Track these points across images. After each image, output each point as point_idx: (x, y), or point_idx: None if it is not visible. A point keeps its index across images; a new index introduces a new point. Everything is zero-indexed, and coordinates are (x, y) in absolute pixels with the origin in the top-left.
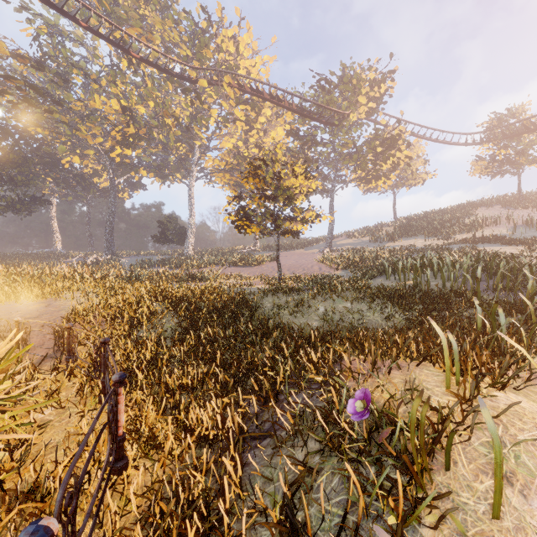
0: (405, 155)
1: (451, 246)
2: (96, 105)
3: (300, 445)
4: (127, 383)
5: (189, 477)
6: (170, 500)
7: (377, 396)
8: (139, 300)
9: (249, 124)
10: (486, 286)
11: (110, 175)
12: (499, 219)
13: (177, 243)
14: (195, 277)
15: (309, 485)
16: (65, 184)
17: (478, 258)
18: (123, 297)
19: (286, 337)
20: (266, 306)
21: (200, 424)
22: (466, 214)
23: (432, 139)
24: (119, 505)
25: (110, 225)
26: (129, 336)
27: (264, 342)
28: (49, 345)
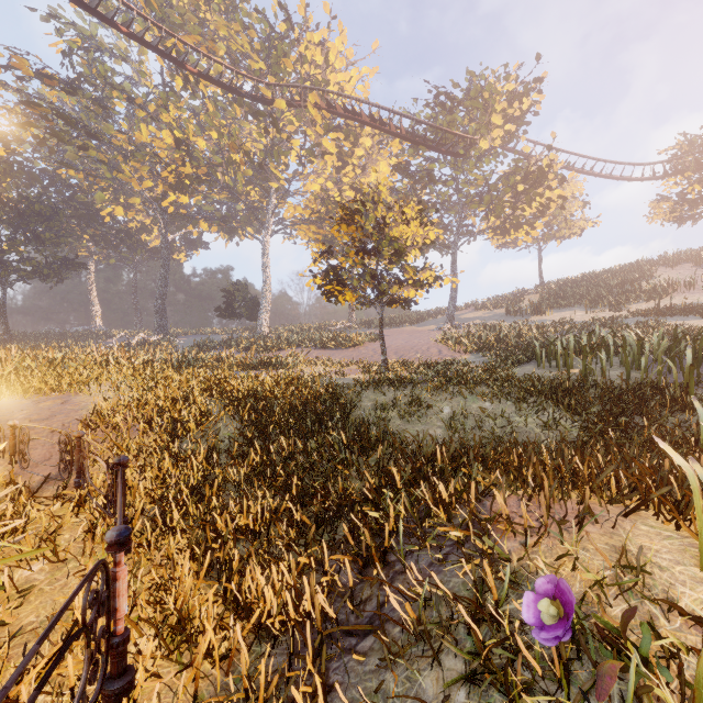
0: (558, 195)
1: (625, 320)
2: (142, 138)
3: (428, 659)
4: (158, 524)
5: None
6: None
7: (566, 576)
8: (187, 396)
9: (342, 159)
10: (697, 378)
11: (161, 230)
12: (693, 282)
13: (247, 318)
14: (269, 363)
15: None
16: (106, 242)
17: (674, 335)
18: (166, 391)
19: (397, 456)
20: (365, 405)
21: (259, 605)
22: (642, 276)
23: (594, 173)
24: None
25: (161, 295)
26: (170, 447)
27: (364, 462)
28: (58, 459)
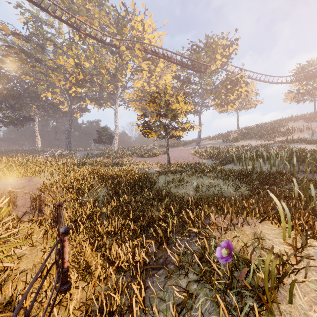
0: (245, 90)
1: (273, 145)
2: (60, 62)
3: (183, 275)
4: (74, 230)
5: (110, 295)
6: (97, 313)
7: (235, 243)
8: (83, 178)
9: (150, 72)
10: (298, 169)
11: (69, 104)
12: (303, 128)
13: (108, 143)
14: (118, 163)
15: (190, 305)
16: (43, 109)
17: (291, 152)
18: (74, 176)
19: (173, 202)
20: (160, 181)
21: (118, 259)
22: (281, 125)
23: (261, 80)
24: (64, 314)
25: (69, 133)
26: (77, 199)
27: (159, 205)
28: (29, 205)
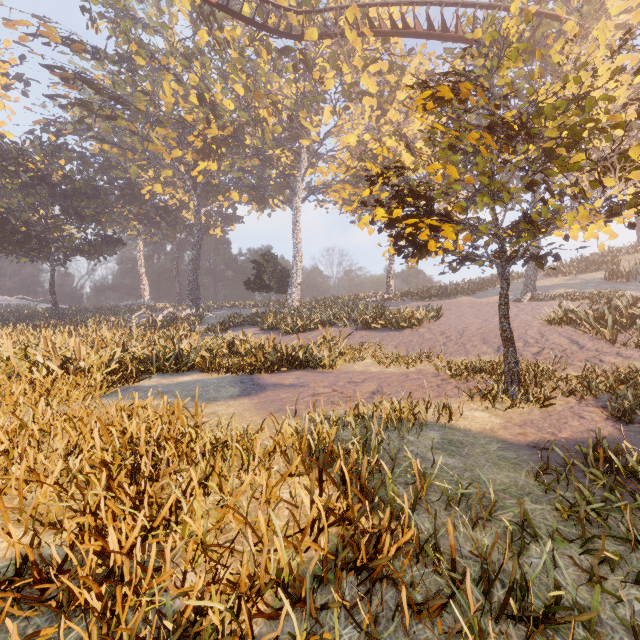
0: None
1: None
2: (166, 99)
3: None
4: None
5: None
6: None
7: None
8: None
9: (381, 107)
10: None
11: (194, 203)
12: None
13: (277, 291)
14: (294, 358)
15: None
16: (148, 220)
17: None
18: None
19: None
20: None
21: None
22: None
23: None
24: None
25: (194, 268)
26: None
27: None
28: None
